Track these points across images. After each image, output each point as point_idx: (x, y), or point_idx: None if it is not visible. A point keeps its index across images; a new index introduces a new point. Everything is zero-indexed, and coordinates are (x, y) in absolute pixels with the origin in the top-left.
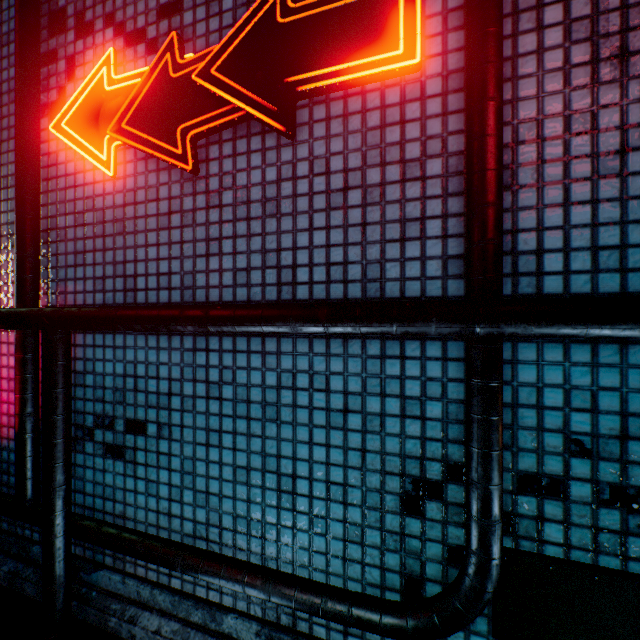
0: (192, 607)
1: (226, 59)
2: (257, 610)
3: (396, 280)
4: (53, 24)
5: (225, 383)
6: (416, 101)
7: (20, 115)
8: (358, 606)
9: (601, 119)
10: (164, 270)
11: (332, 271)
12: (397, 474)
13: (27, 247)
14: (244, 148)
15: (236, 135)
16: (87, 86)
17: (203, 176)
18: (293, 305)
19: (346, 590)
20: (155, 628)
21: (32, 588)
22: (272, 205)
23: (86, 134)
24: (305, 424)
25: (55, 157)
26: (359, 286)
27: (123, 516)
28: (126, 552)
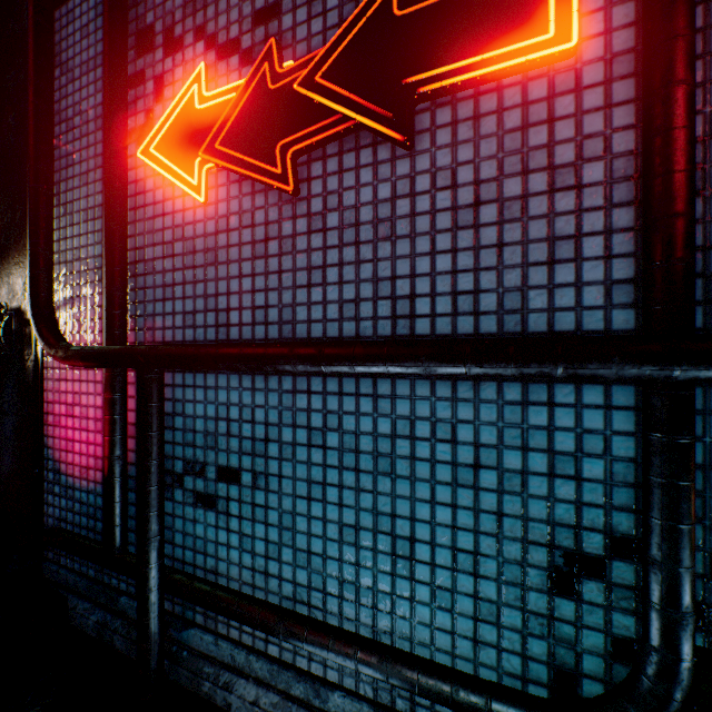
0: (293, 679)
1: (332, 63)
2: (367, 690)
3: (542, 311)
4: (141, 43)
5: (329, 430)
6: (569, 93)
7: (109, 142)
8: (498, 700)
9: None
10: (260, 303)
11: (459, 301)
12: (543, 544)
13: (116, 281)
14: (352, 163)
15: (342, 149)
16: (176, 106)
17: (304, 197)
18: (425, 342)
19: (480, 678)
20: (252, 698)
21: (121, 641)
22: (385, 226)
23: (175, 158)
24: (426, 480)
25: (143, 184)
26: (494, 319)
27: (215, 571)
28: (221, 612)
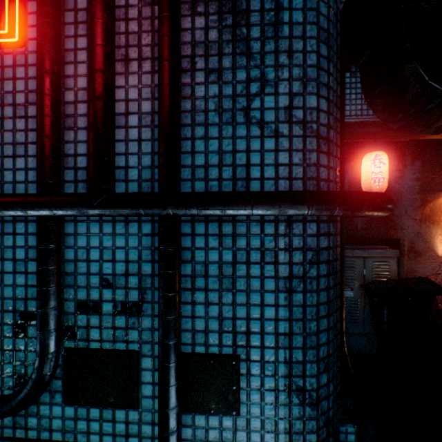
0: None
1: None
2: None
3: (11, 183)
4: None
5: None
6: (23, 66)
7: None
8: None
9: (117, 94)
10: None
11: None
12: (11, 311)
13: None
14: None
15: None
16: None
17: None
18: None
19: None
20: None
21: None
22: None
23: None
24: None
25: None
26: None
27: None
28: None
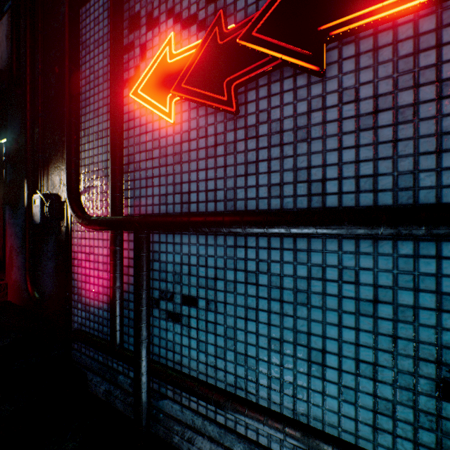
0: (235, 440)
1: (264, 22)
2: None
3: (431, 188)
4: (131, 24)
5: (261, 272)
6: None
7: (113, 88)
8: None
9: None
10: (211, 187)
11: (361, 182)
12: (432, 361)
13: (117, 175)
14: (277, 90)
15: (270, 80)
16: (155, 62)
17: (242, 115)
18: (346, 211)
19: None
20: None
21: (120, 404)
22: (302, 132)
23: (154, 95)
24: (334, 309)
25: (133, 114)
26: (390, 194)
27: (180, 363)
28: (187, 391)
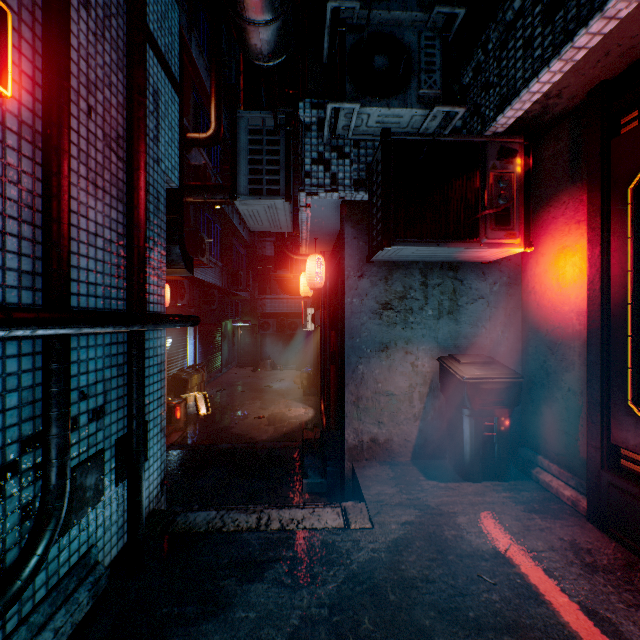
0: None
1: None
2: None
3: None
4: None
5: None
6: None
7: None
8: None
9: (90, 213)
10: None
11: None
12: None
13: None
14: None
15: None
16: None
17: None
18: None
19: None
20: None
21: None
22: None
23: None
24: None
25: None
26: None
27: None
28: None
